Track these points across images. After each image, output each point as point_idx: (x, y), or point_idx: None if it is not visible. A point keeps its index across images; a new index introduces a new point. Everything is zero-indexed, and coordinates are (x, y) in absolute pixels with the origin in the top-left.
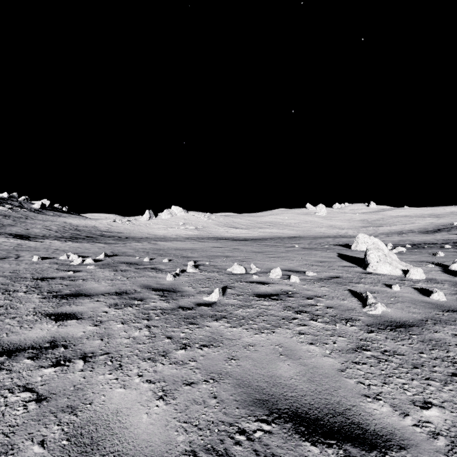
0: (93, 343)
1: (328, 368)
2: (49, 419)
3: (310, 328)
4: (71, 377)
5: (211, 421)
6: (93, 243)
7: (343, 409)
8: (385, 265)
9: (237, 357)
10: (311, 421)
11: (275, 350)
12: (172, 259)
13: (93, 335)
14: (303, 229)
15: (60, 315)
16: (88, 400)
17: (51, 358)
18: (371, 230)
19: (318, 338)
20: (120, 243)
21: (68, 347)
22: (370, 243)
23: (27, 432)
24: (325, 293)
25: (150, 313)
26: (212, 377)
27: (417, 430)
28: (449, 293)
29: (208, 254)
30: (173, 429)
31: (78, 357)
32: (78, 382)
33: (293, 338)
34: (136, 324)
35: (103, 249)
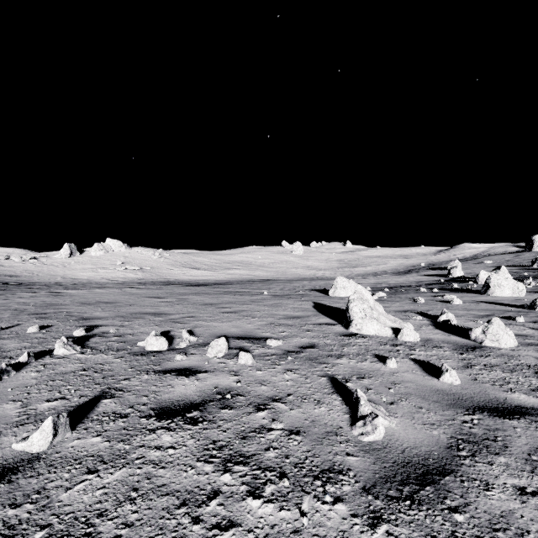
0: None
1: None
2: None
3: None
4: None
5: None
6: None
7: None
8: (372, 323)
9: None
10: None
11: None
12: (52, 325)
13: None
14: (278, 270)
15: None
16: None
17: None
18: (348, 271)
19: None
20: None
21: None
22: (349, 287)
23: None
24: (291, 387)
25: None
26: None
27: None
28: (457, 367)
29: (131, 311)
30: None
31: None
32: None
33: None
34: None
35: None
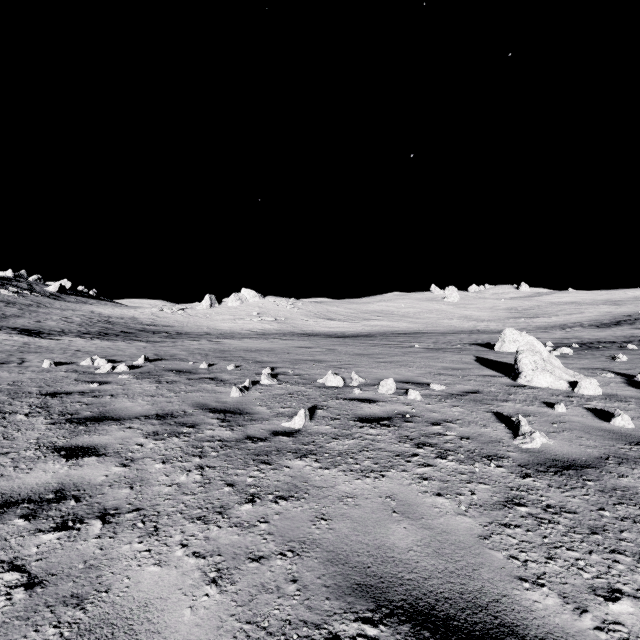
0: (118, 494)
1: (463, 533)
2: (43, 617)
3: (436, 470)
4: (81, 547)
5: (287, 621)
6: (131, 342)
7: (487, 601)
8: (545, 375)
9: (329, 515)
10: (439, 621)
11: (386, 504)
12: (240, 365)
13: (120, 480)
14: (427, 321)
15: (74, 450)
16: (103, 586)
17: (55, 517)
18: (522, 322)
19: (449, 486)
20: (168, 342)
21: (82, 499)
22: (521, 341)
23: (7, 638)
24: (459, 415)
25: (204, 447)
26: (291, 548)
27: (601, 637)
28: (638, 417)
29: (292, 358)
30: (229, 634)
31: (94, 515)
32: (91, 555)
33: (411, 486)
34: (182, 463)
35: (143, 350)
